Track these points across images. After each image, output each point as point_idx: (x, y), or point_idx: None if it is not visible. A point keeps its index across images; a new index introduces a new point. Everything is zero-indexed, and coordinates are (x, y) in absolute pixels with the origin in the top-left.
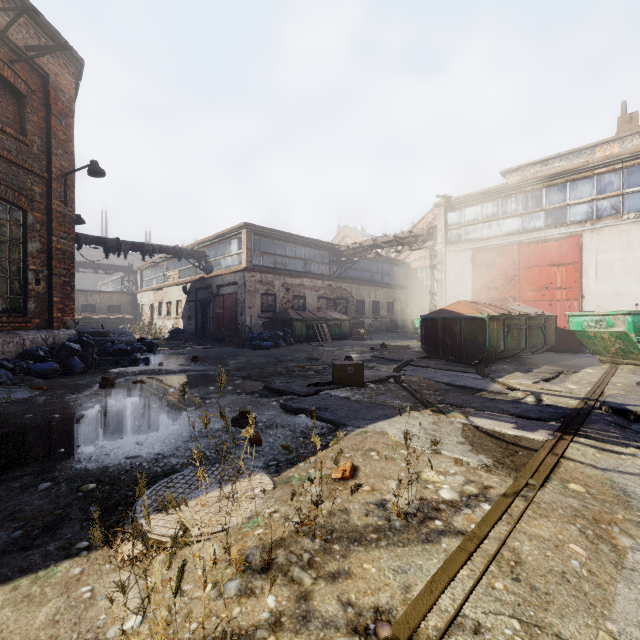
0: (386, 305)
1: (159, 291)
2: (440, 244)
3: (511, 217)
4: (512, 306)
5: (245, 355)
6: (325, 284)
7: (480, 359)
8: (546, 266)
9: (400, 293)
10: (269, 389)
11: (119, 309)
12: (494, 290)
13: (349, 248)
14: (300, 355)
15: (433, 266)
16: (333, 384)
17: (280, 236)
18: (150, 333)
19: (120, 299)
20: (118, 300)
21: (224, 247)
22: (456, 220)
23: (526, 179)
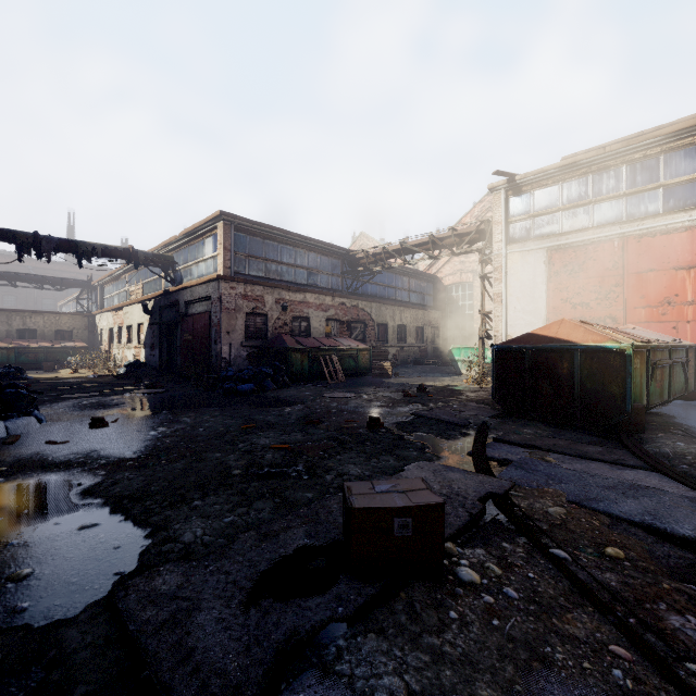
0: (414, 330)
1: (119, 311)
2: (498, 243)
3: (608, 199)
4: (627, 330)
5: (200, 410)
6: (336, 302)
7: (612, 424)
8: (668, 270)
9: (431, 315)
10: (116, 612)
11: (71, 335)
12: (582, 307)
13: (368, 254)
14: (292, 410)
15: (484, 276)
16: (345, 571)
17: (274, 234)
18: (104, 367)
19: (72, 322)
20: (69, 323)
21: (196, 249)
22: (522, 208)
23: (635, 140)
